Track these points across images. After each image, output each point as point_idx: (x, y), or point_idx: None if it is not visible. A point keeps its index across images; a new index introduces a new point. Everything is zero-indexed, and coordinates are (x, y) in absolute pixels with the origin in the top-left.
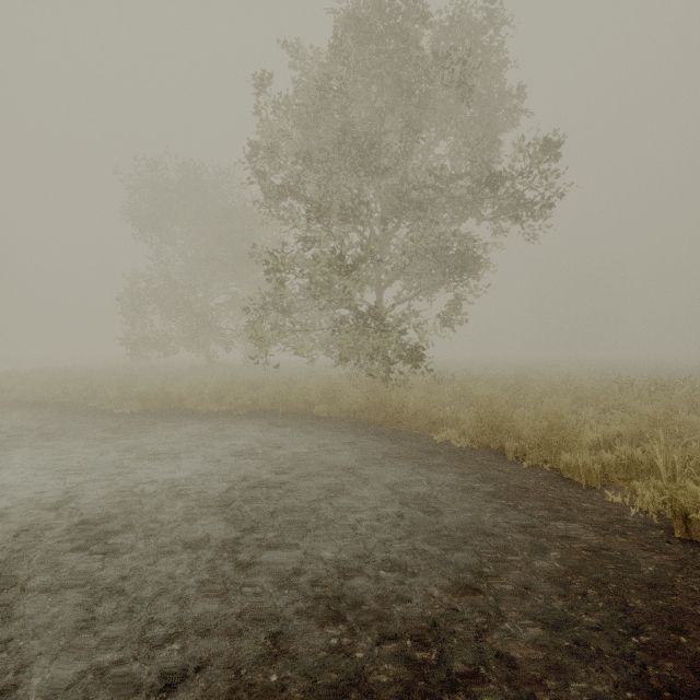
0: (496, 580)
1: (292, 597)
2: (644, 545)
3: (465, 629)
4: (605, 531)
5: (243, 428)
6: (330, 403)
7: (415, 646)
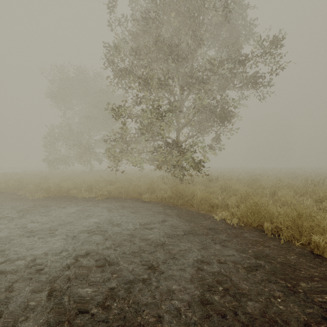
0: None
1: None
2: None
3: None
4: None
5: (99, 209)
6: (151, 193)
7: None
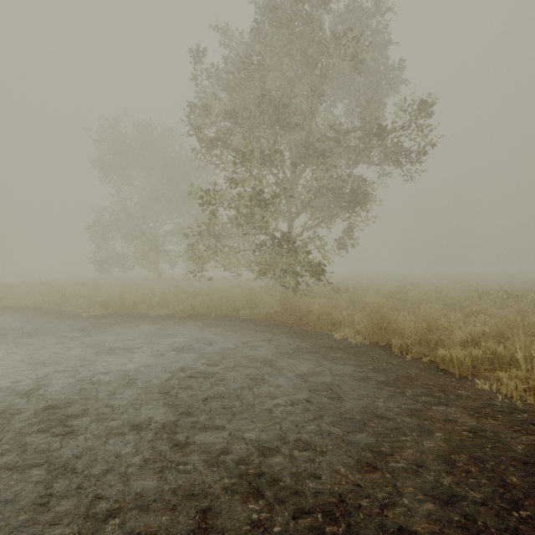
0: (391, 458)
1: (220, 474)
2: (513, 426)
3: (368, 504)
4: (479, 414)
5: (183, 328)
6: (252, 308)
7: (325, 521)
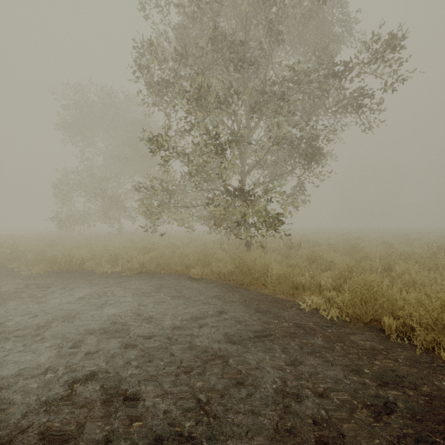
0: None
1: None
2: None
3: None
4: None
5: (124, 292)
6: (204, 265)
7: None
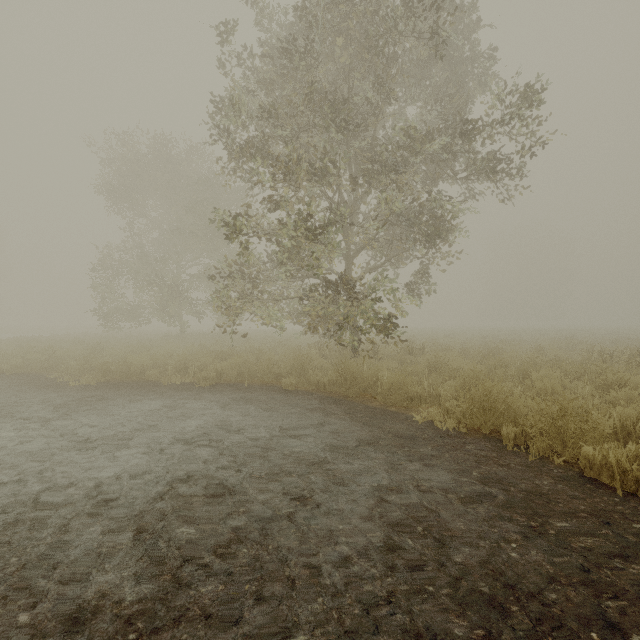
0: None
1: None
2: None
3: None
4: None
5: (202, 404)
6: (299, 375)
7: None
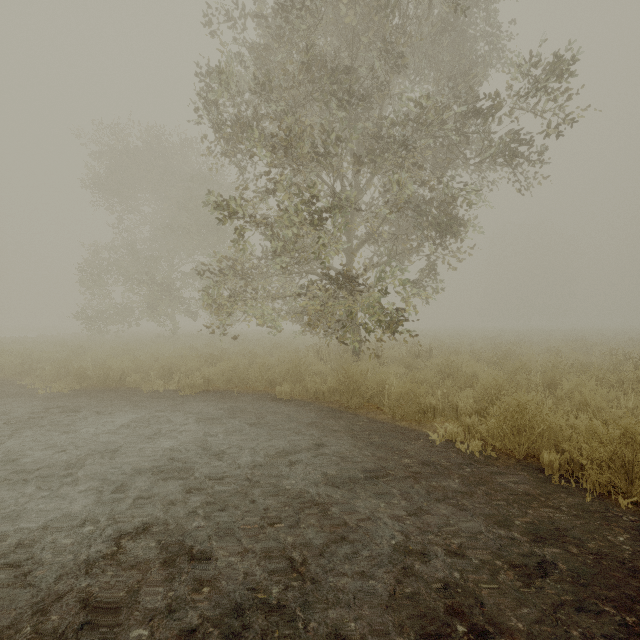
0: None
1: None
2: None
3: None
4: None
5: (183, 417)
6: (295, 381)
7: None
